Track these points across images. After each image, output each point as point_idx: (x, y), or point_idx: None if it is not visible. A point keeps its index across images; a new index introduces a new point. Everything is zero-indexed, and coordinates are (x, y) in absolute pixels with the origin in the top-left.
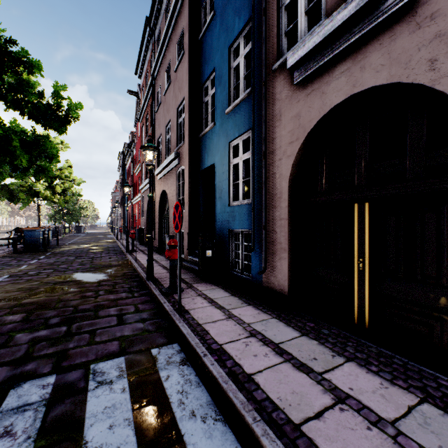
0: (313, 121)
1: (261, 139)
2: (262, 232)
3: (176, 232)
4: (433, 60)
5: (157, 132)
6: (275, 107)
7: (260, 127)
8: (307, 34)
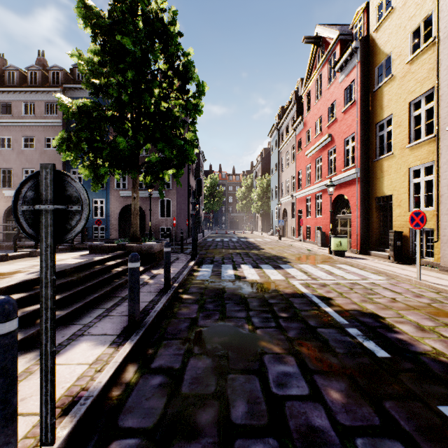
0: (125, 205)
1: (109, 203)
2: (110, 226)
3: (98, 226)
4: (142, 205)
5: (2, 164)
6: (114, 198)
7: (109, 200)
8: (124, 189)
